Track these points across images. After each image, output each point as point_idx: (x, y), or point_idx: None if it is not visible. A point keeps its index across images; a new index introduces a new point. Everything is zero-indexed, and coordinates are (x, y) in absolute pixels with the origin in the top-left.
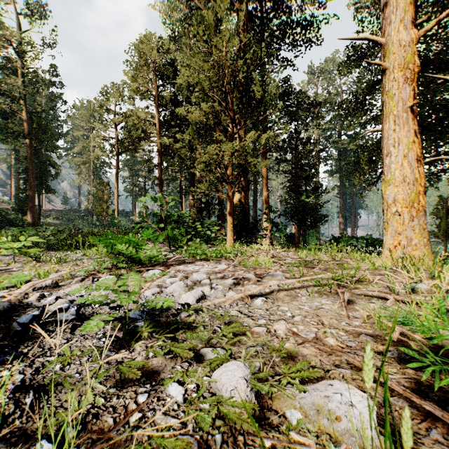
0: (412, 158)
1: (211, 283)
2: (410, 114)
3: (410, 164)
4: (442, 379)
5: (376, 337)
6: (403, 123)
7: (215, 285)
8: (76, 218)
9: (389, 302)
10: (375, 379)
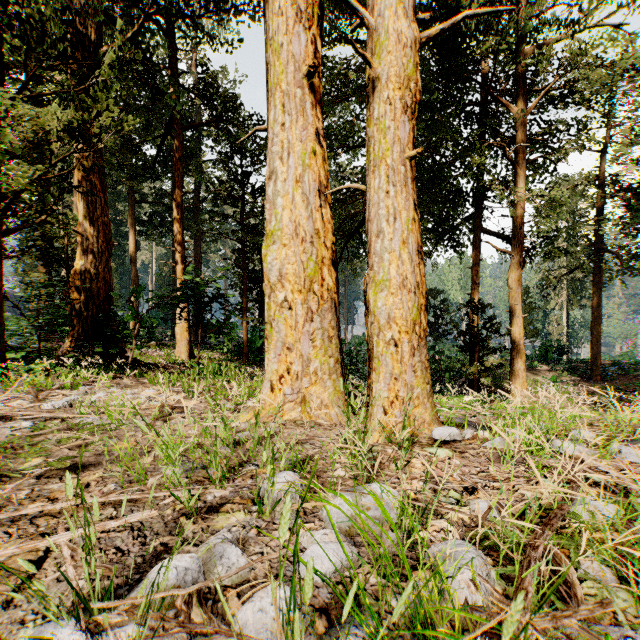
0: (310, 186)
1: None
2: (308, 91)
3: (306, 199)
4: None
5: None
6: (295, 109)
7: None
8: None
9: None
10: None
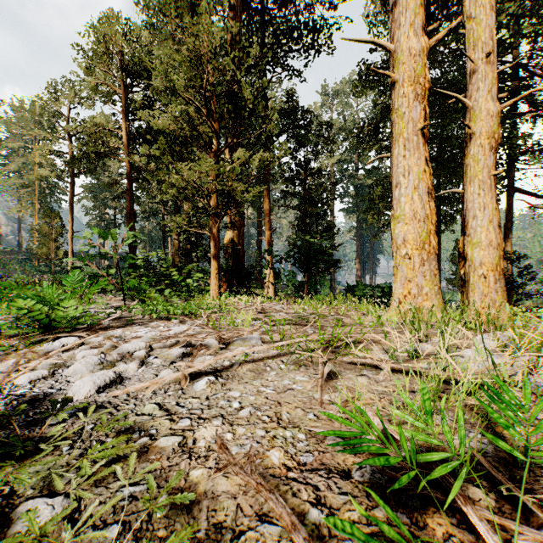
0: (423, 190)
1: (148, 355)
2: (420, 137)
3: (420, 198)
4: (427, 524)
5: (349, 438)
6: (413, 148)
7: (153, 359)
8: (13, 262)
9: (382, 373)
10: (318, 542)
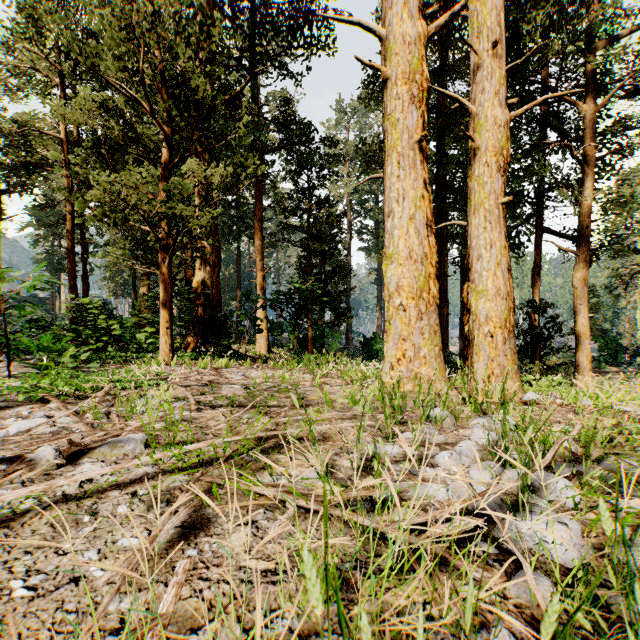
0: (420, 221)
1: None
2: (418, 152)
3: (417, 231)
4: None
5: None
6: (409, 166)
7: None
8: None
9: (279, 522)
10: None
